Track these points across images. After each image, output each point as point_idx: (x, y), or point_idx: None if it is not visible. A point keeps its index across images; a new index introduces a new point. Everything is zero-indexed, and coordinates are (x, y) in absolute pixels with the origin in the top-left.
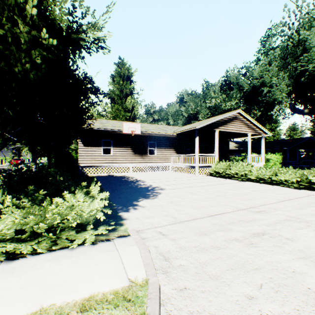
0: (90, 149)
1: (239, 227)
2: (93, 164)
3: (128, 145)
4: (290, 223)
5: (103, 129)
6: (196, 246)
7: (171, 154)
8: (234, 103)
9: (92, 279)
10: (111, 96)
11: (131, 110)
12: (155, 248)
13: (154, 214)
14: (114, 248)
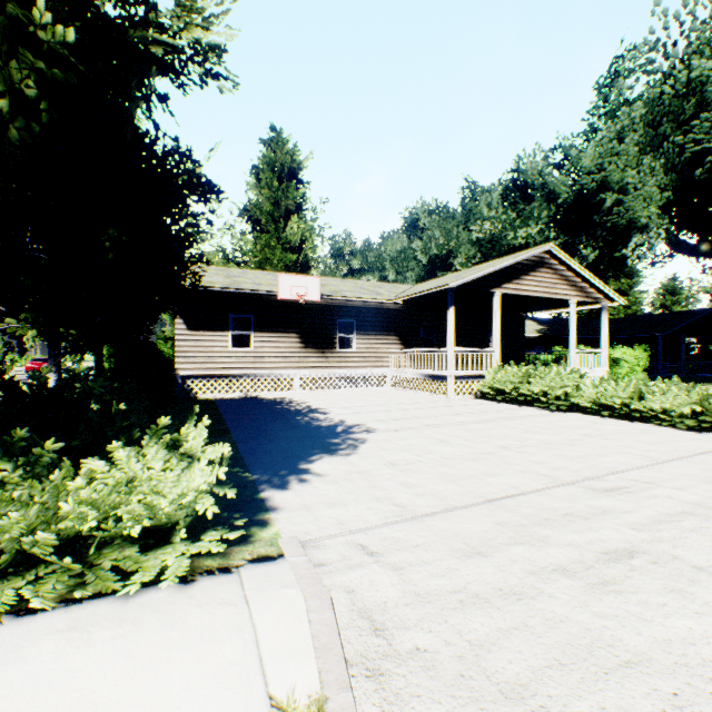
0: (202, 336)
1: (567, 532)
2: (209, 370)
3: (291, 327)
4: (696, 523)
5: (233, 290)
6: (456, 589)
7: (389, 348)
8: (534, 230)
9: (167, 697)
10: (254, 215)
11: (299, 248)
12: (348, 594)
13: (348, 495)
14: (239, 594)
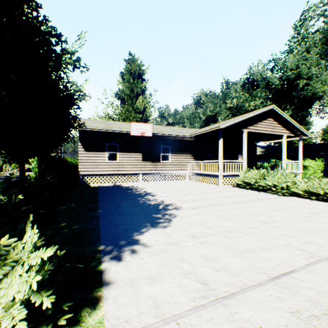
0: (92, 154)
1: None
2: (96, 172)
3: (137, 150)
4: None
5: (107, 131)
6: None
7: (187, 160)
8: (258, 102)
9: None
10: (121, 96)
11: (143, 111)
12: None
13: (164, 269)
14: None
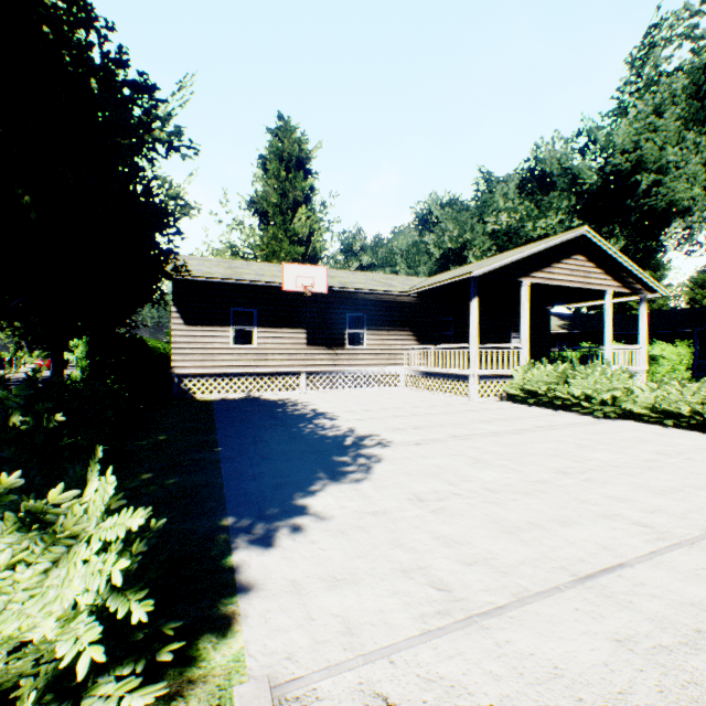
0: (200, 332)
1: None
2: (208, 369)
3: (297, 322)
4: None
5: (232, 281)
6: None
7: (403, 344)
8: (554, 221)
9: None
10: (261, 207)
11: (307, 240)
12: None
13: (360, 561)
14: None
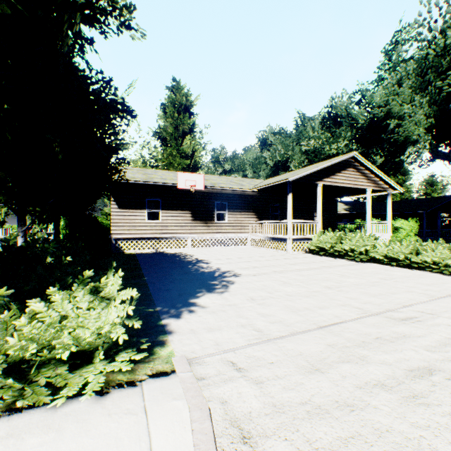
0: (128, 213)
1: (379, 353)
2: (132, 235)
3: (185, 207)
4: None
5: (147, 183)
6: (303, 401)
7: (249, 220)
8: (342, 145)
9: None
10: (162, 135)
11: (191, 156)
12: (222, 405)
13: (222, 322)
14: (140, 405)
